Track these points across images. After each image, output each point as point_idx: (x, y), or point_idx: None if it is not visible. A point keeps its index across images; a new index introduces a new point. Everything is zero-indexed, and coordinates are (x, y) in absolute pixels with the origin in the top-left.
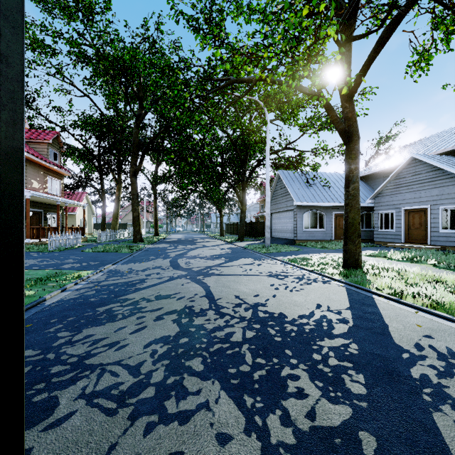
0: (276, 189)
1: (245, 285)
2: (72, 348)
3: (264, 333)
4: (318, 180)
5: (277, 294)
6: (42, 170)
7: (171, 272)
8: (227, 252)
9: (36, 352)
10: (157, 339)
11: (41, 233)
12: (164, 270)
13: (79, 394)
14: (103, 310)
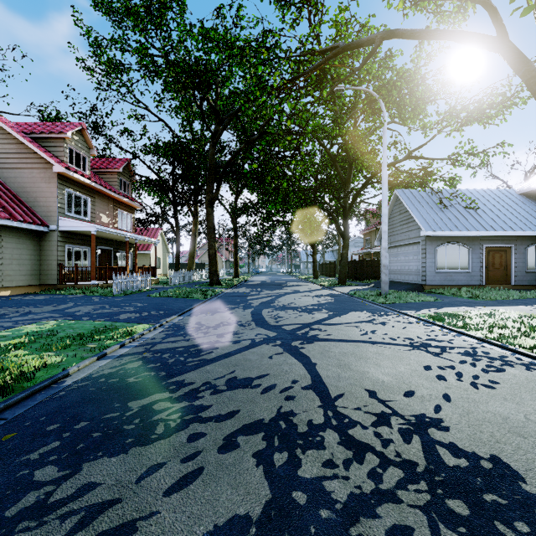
0: (391, 215)
1: (377, 365)
2: None
3: None
4: (456, 200)
5: (451, 393)
6: (111, 203)
7: (253, 332)
8: (328, 301)
9: None
10: (219, 529)
11: (108, 274)
12: (243, 327)
13: None
14: (138, 407)
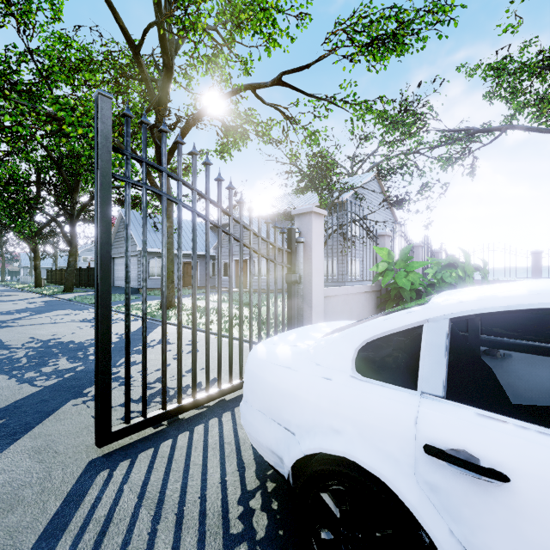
0: (119, 230)
1: (47, 330)
2: None
3: (46, 351)
4: None
5: (78, 332)
6: None
7: None
8: (39, 306)
9: None
10: None
11: None
12: None
13: None
14: None
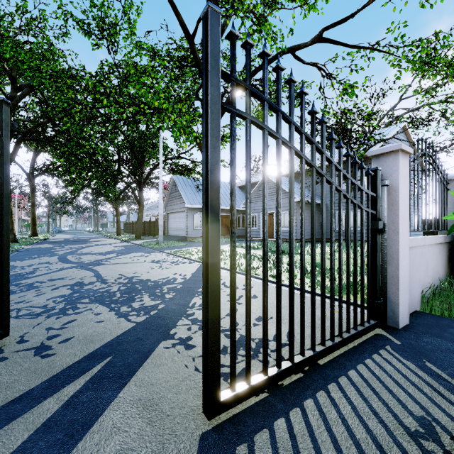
0: (172, 192)
1: (129, 268)
2: None
3: (132, 287)
4: None
5: (151, 271)
6: None
7: (61, 265)
8: (121, 249)
9: None
10: (56, 296)
11: None
12: (53, 264)
13: None
14: None
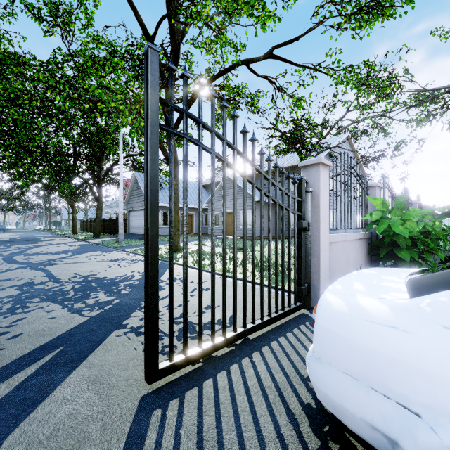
0: (133, 189)
1: (85, 267)
2: None
3: (87, 285)
4: None
5: (109, 269)
6: None
7: (7, 266)
8: (77, 248)
9: None
10: (2, 297)
11: None
12: None
13: None
14: None
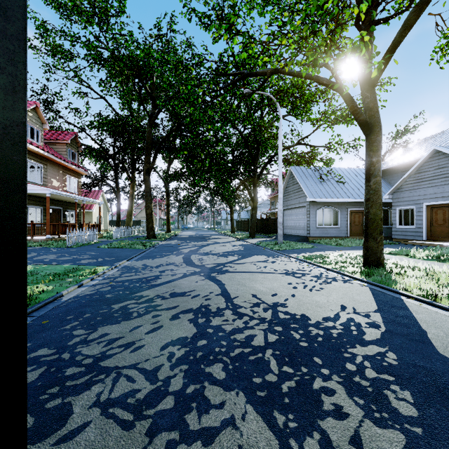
0: (288, 185)
1: (261, 283)
2: (87, 348)
3: (287, 336)
4: (331, 176)
5: (296, 294)
6: (61, 170)
7: (185, 269)
8: (240, 249)
9: (51, 351)
10: (174, 340)
11: (60, 229)
12: (178, 267)
13: (93, 402)
14: (118, 307)
